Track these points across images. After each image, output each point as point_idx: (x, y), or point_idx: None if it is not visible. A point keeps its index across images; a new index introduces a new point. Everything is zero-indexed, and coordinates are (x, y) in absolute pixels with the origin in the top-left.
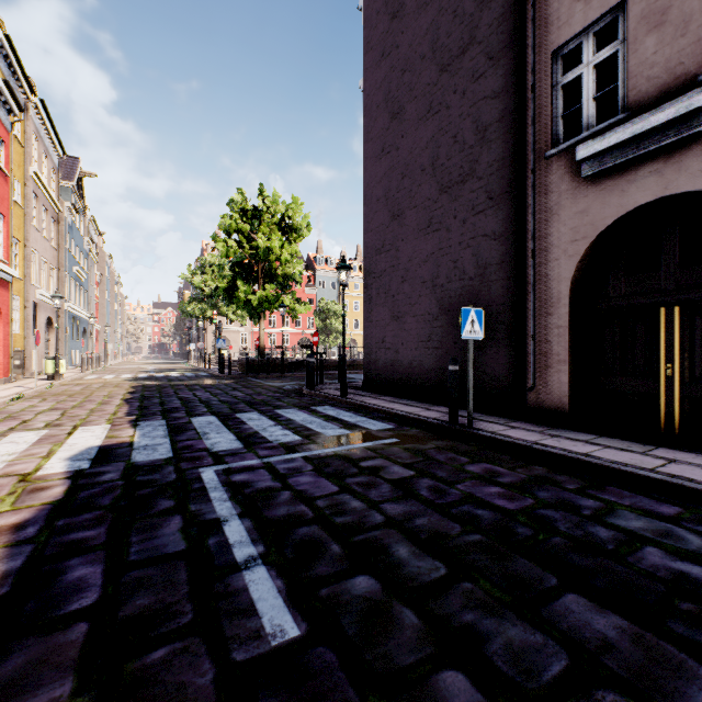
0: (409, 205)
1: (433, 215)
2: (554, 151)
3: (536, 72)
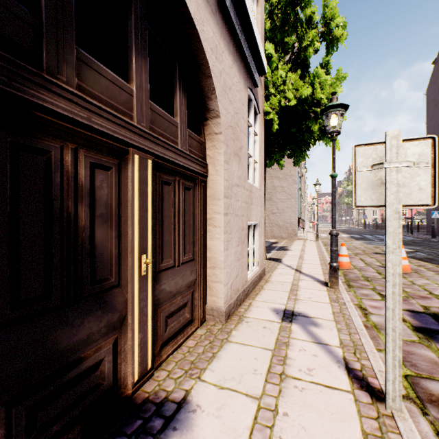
0: None
1: None
2: None
3: None
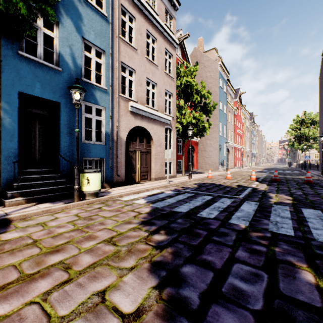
0: (322, 130)
1: None
2: None
3: None
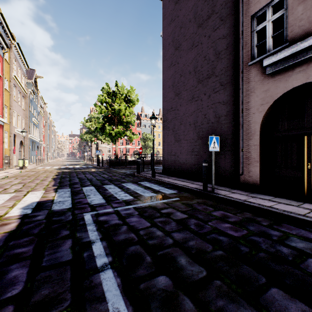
0: (183, 89)
1: (195, 93)
2: (252, 62)
3: (244, 25)
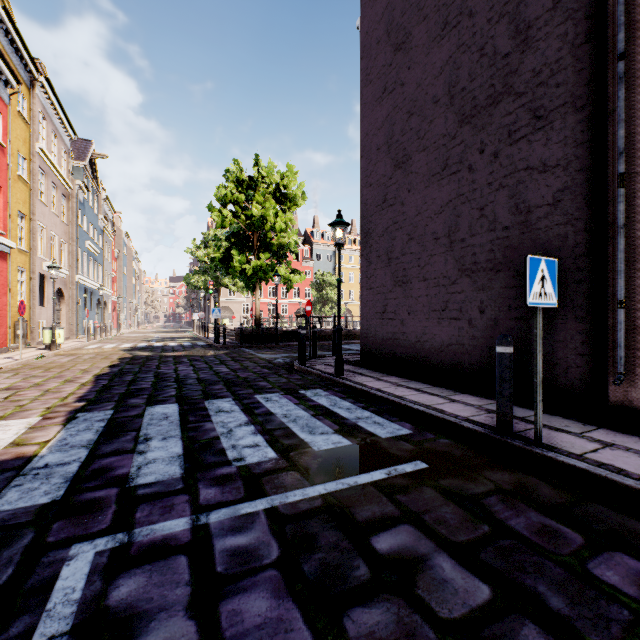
0: (418, 148)
1: (450, 154)
2: None
3: None
